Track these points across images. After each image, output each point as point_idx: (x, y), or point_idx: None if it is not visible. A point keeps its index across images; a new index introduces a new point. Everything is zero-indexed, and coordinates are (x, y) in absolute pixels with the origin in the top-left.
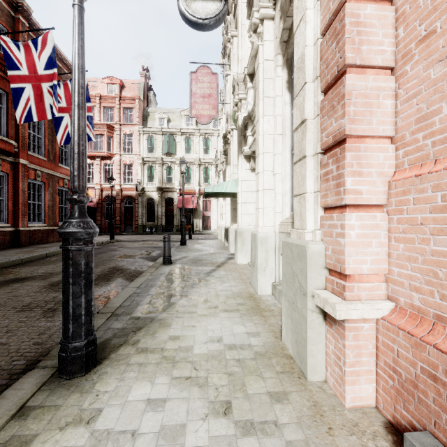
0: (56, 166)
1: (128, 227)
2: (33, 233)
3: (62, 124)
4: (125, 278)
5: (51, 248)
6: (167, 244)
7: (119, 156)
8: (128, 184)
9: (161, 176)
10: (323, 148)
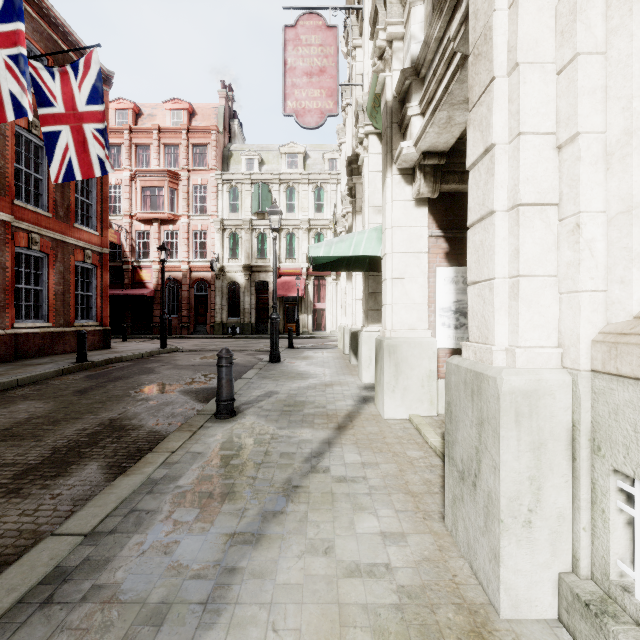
0: (70, 227)
1: (201, 326)
2: (24, 339)
3: (58, 145)
4: (109, 462)
5: (39, 368)
6: (224, 371)
7: (186, 219)
8: (201, 260)
9: (250, 248)
10: None
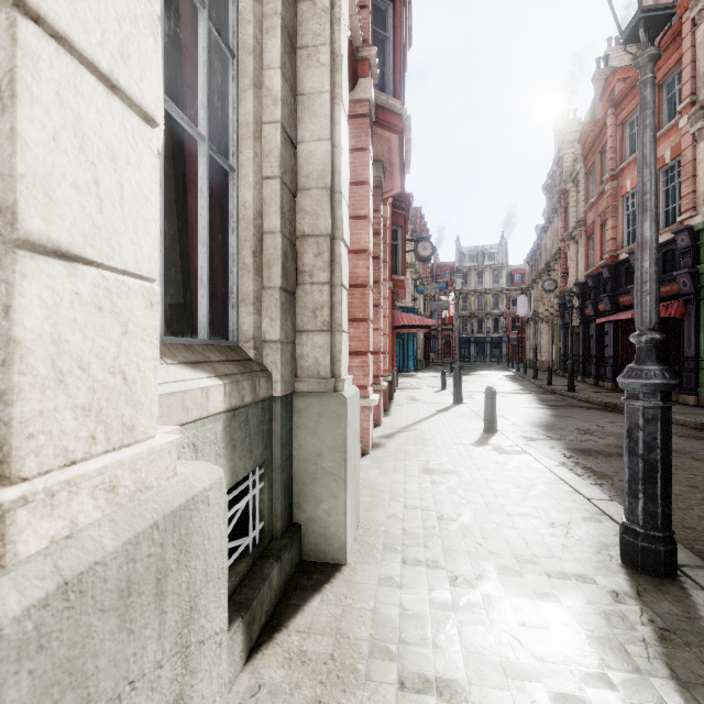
0: None
1: None
2: None
3: None
4: None
5: None
6: None
7: None
8: None
9: None
10: None
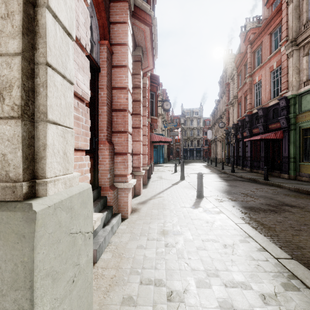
0: None
1: None
2: None
3: None
4: None
5: None
6: None
7: None
8: None
9: None
10: (74, 90)
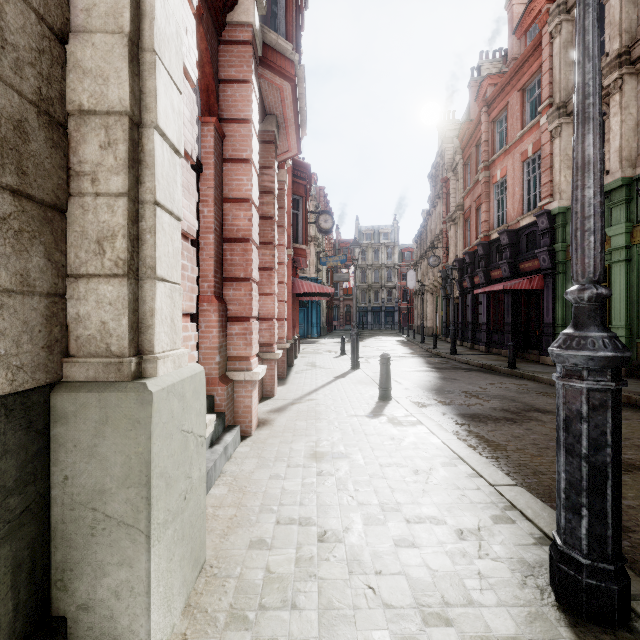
0: None
1: None
2: None
3: None
4: None
5: None
6: None
7: None
8: None
9: None
10: None
